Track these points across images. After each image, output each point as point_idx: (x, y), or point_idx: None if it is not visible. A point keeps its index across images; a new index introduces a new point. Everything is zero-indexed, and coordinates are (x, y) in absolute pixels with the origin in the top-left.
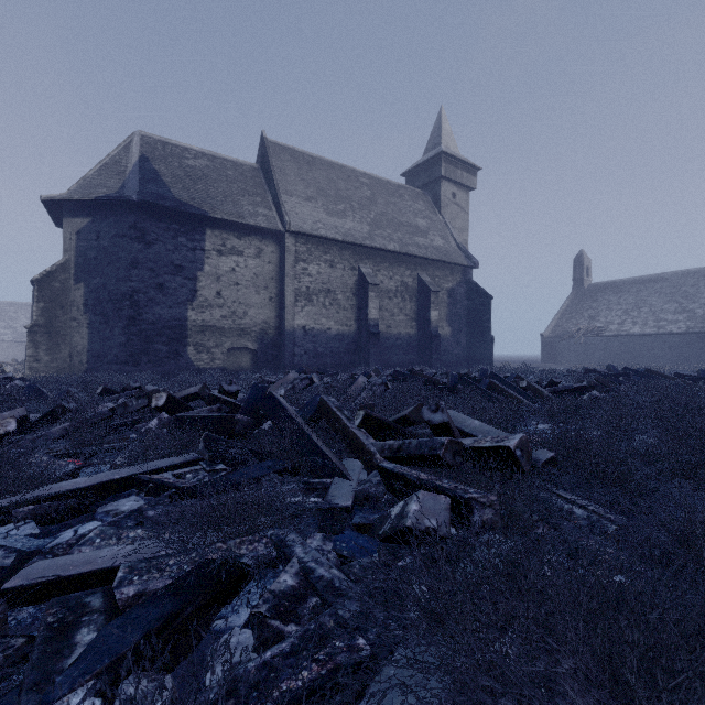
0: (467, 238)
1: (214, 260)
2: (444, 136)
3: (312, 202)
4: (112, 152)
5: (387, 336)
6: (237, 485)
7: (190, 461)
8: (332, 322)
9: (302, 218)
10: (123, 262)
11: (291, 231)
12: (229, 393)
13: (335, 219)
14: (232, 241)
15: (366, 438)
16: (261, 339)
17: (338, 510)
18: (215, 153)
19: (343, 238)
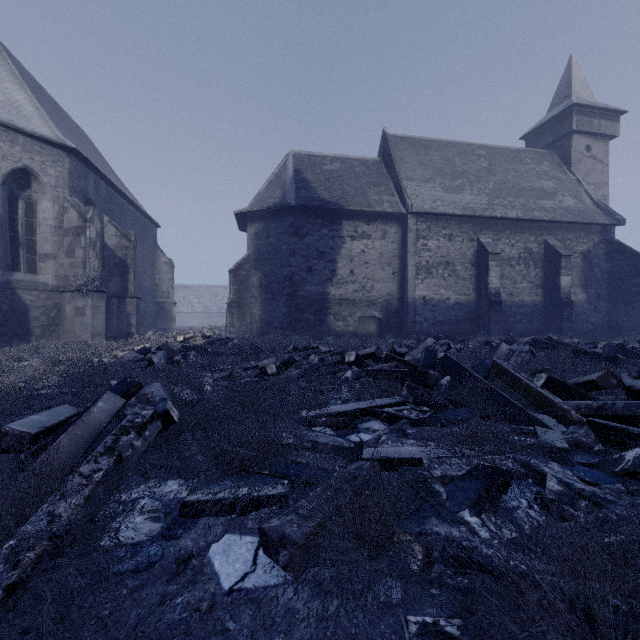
0: (606, 193)
1: (348, 245)
2: (575, 86)
3: (430, 182)
4: (275, 171)
5: (508, 304)
6: (454, 421)
7: (400, 402)
8: (450, 292)
9: (421, 199)
10: (285, 253)
11: (412, 213)
12: (400, 354)
13: (452, 195)
14: (362, 227)
15: (554, 398)
16: (385, 309)
17: (557, 450)
18: (345, 156)
19: (461, 212)
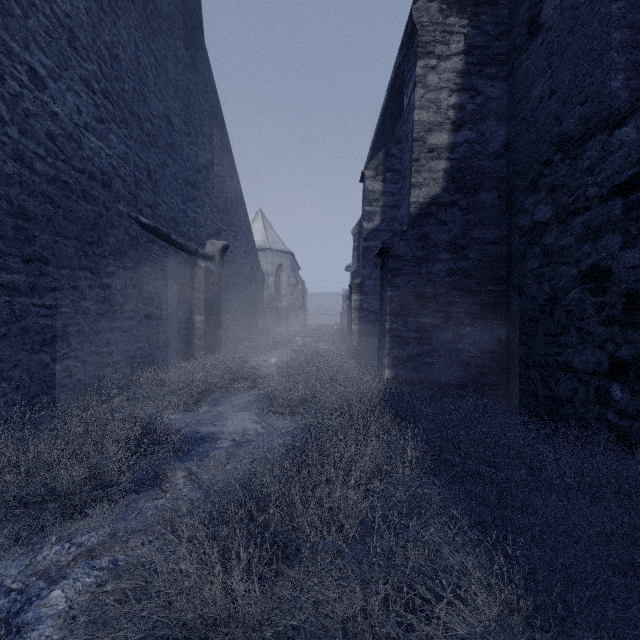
0: None
1: None
2: None
3: None
4: None
5: None
6: None
7: None
8: None
9: None
10: None
11: None
12: None
13: None
14: None
15: None
16: None
17: None
18: None
19: None
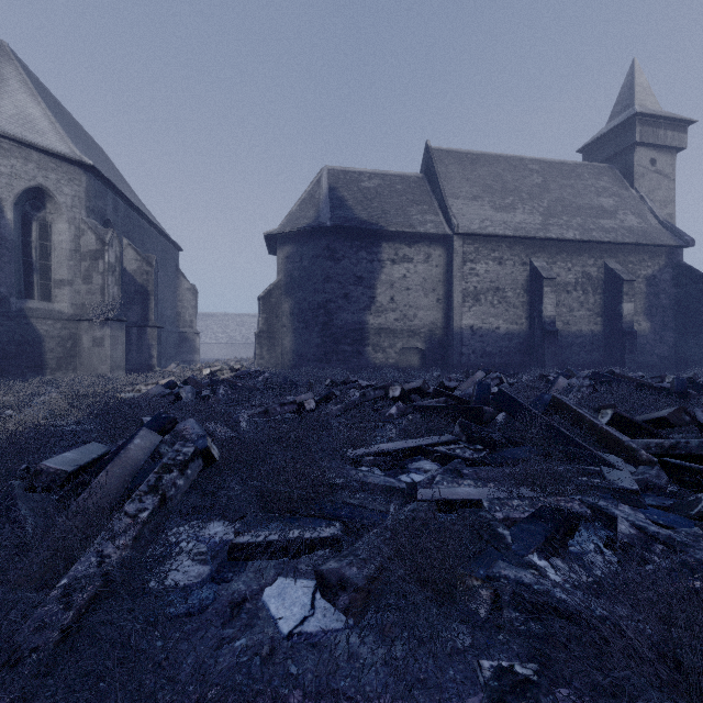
0: (673, 211)
1: (388, 269)
2: (638, 93)
3: (478, 200)
4: (308, 188)
5: (564, 334)
6: (513, 461)
7: (452, 440)
8: (500, 321)
9: (469, 219)
10: (319, 278)
11: (459, 234)
12: (449, 389)
13: (503, 215)
14: (404, 250)
15: (621, 436)
16: (429, 340)
17: (627, 491)
18: (384, 171)
19: (513, 233)
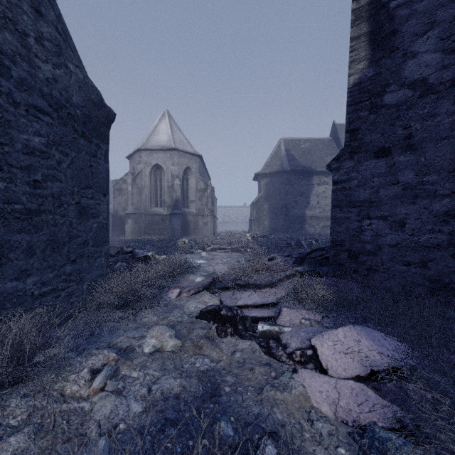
0: None
1: (316, 188)
2: None
3: None
4: (274, 150)
5: None
6: None
7: None
8: None
9: None
10: (283, 193)
11: None
12: None
13: None
14: (324, 179)
15: None
16: None
17: None
18: (311, 138)
19: None
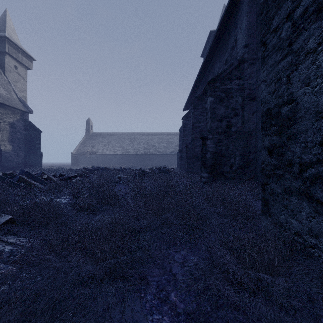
0: (26, 95)
1: None
2: (8, 28)
3: None
4: None
5: None
6: None
7: None
8: None
9: None
10: None
11: None
12: None
13: None
14: None
15: None
16: None
17: None
18: None
19: None
